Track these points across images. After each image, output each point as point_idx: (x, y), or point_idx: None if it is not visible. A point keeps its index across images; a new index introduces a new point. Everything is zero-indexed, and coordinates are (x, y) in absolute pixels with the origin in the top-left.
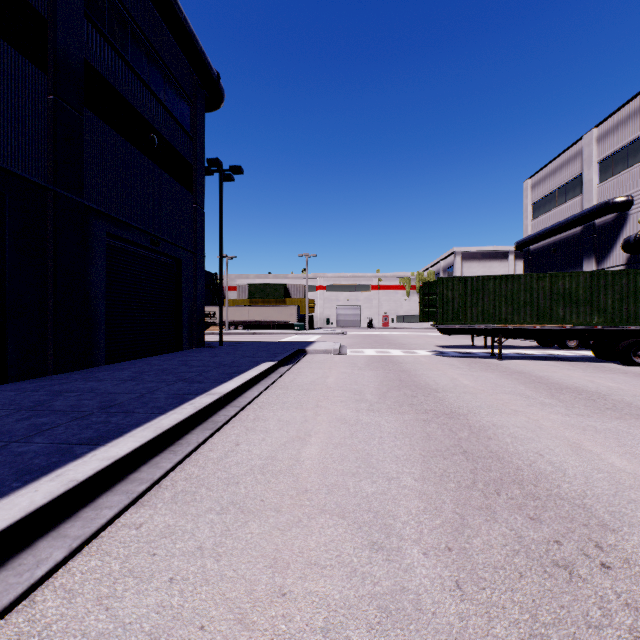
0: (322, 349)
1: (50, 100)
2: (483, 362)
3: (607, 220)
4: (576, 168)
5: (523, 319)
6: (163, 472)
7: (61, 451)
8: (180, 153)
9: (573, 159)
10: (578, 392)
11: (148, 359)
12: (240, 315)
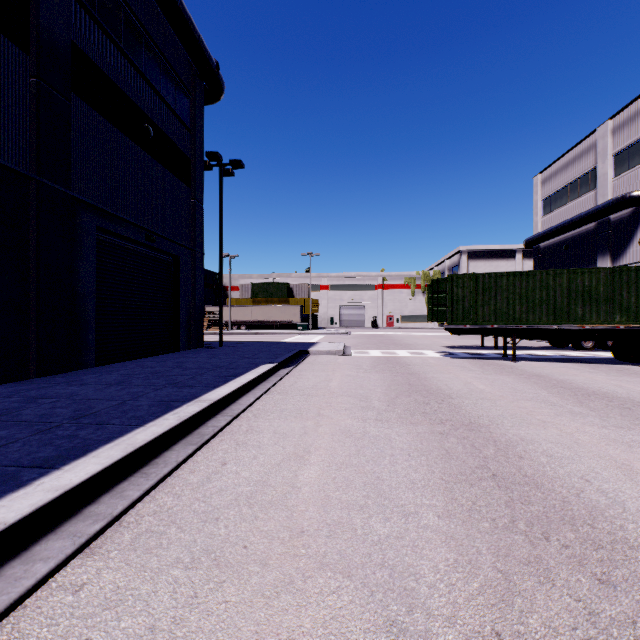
0: (325, 350)
1: (32, 83)
2: (496, 364)
3: (623, 215)
4: (589, 162)
5: (539, 318)
6: (127, 504)
7: (4, 477)
8: (177, 146)
9: (586, 152)
10: (608, 399)
11: (142, 360)
12: (243, 315)
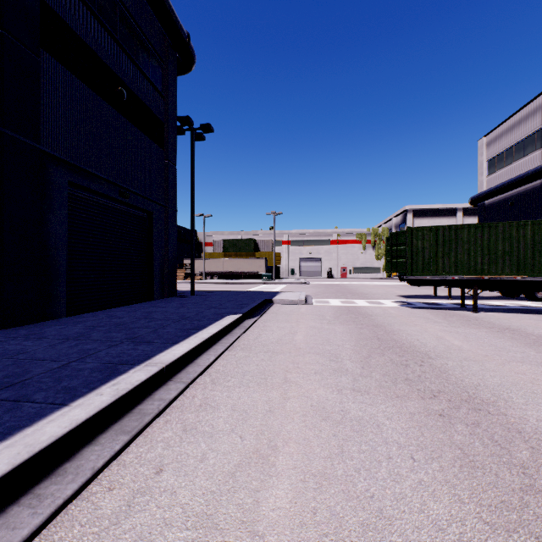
0: (288, 299)
1: None
2: (458, 315)
3: None
4: (536, 123)
5: (501, 270)
6: None
7: None
8: (151, 110)
9: (532, 114)
10: None
11: (114, 310)
12: (215, 267)
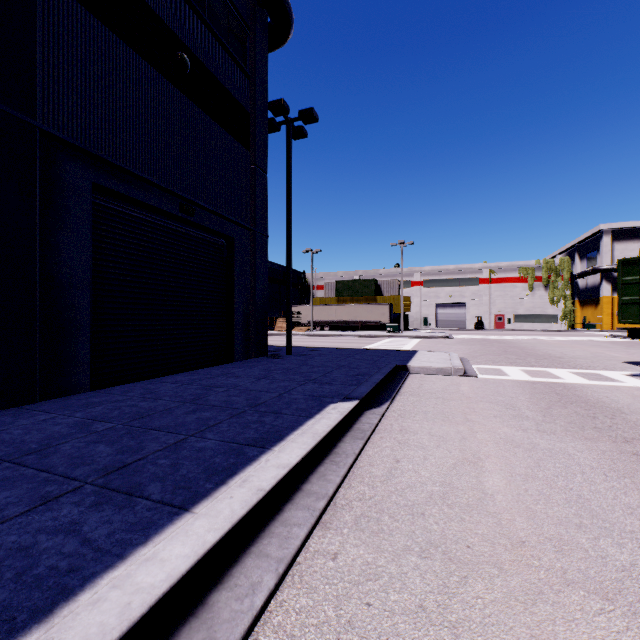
0: (434, 366)
1: None
2: None
3: None
4: None
5: None
6: None
7: None
8: (230, 93)
9: None
10: None
11: (165, 379)
12: (327, 315)
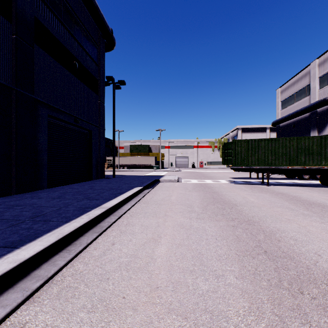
0: (168, 179)
1: (13, 38)
2: (258, 187)
3: (324, 109)
4: (306, 81)
5: (281, 163)
6: (56, 269)
7: None
8: (91, 73)
9: (304, 76)
10: (322, 206)
11: (72, 185)
12: (125, 161)
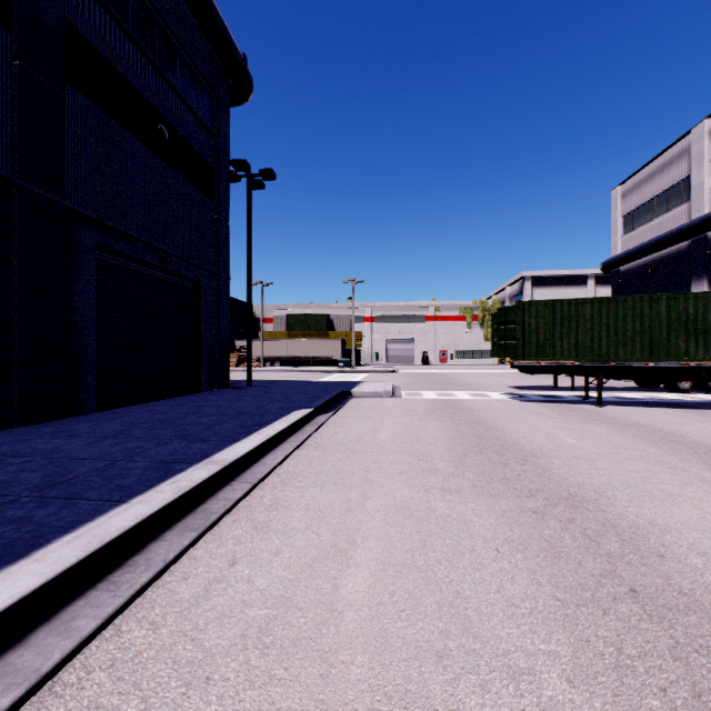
0: (371, 391)
1: (15, 66)
2: (579, 409)
3: None
4: (681, 170)
5: (631, 354)
6: (69, 647)
7: None
8: (198, 152)
9: (677, 159)
10: None
11: (153, 404)
12: (277, 350)
